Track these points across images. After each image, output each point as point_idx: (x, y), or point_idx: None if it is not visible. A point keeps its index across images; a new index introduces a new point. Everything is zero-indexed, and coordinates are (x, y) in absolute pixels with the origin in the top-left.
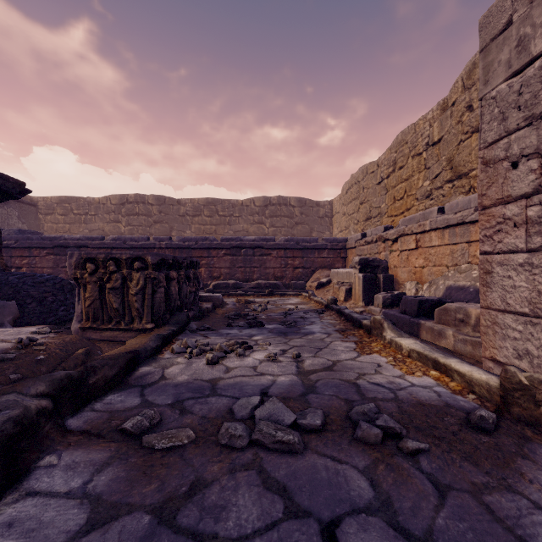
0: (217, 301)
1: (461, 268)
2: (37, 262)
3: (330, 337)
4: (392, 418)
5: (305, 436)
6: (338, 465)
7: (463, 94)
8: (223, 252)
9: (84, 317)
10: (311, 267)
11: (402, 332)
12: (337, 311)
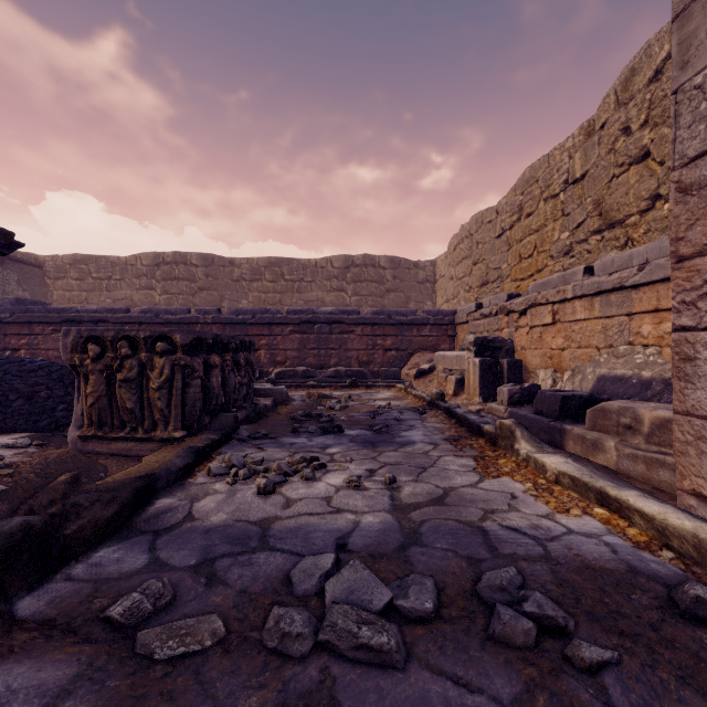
0: (279, 395)
1: (618, 351)
2: (40, 342)
3: (438, 449)
4: (547, 595)
5: (407, 631)
6: (466, 695)
7: (617, 112)
8: (289, 329)
9: (85, 421)
10: (407, 348)
11: (544, 444)
12: (445, 410)
